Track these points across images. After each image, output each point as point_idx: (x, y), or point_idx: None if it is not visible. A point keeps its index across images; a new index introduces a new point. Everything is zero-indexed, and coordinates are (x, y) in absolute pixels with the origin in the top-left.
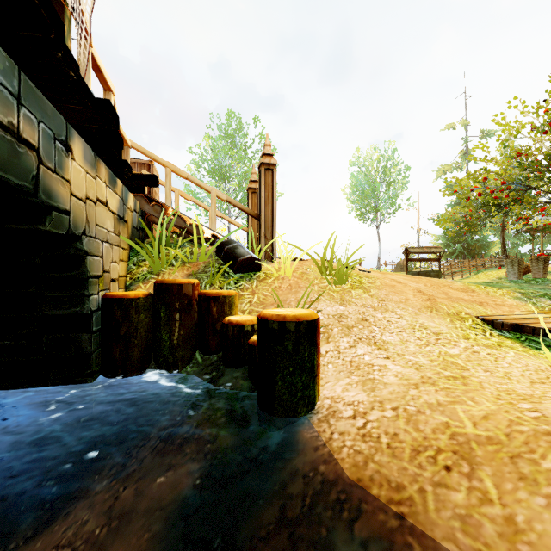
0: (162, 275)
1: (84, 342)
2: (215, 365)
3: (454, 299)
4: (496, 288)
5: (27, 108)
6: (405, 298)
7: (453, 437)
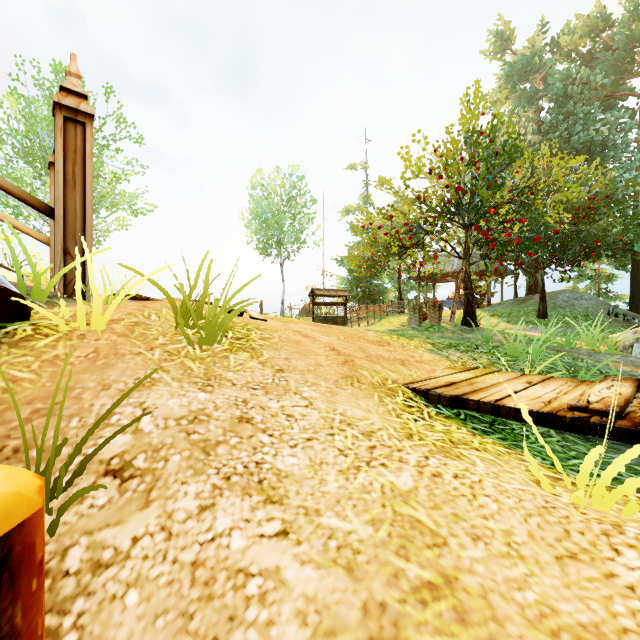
0: None
1: None
2: None
3: (374, 358)
4: (408, 339)
5: None
6: (316, 362)
7: None
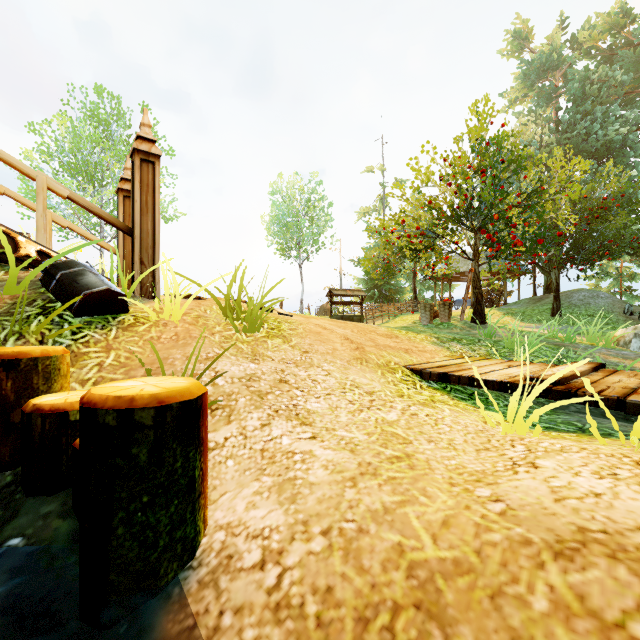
0: None
1: None
2: (4, 494)
3: (382, 346)
4: (415, 333)
5: None
6: (333, 348)
7: (411, 573)
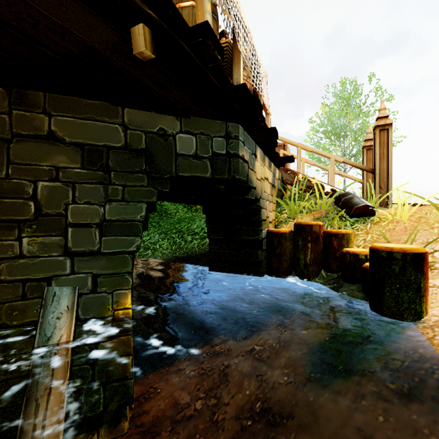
0: (296, 219)
1: (259, 254)
2: (336, 280)
3: None
4: None
5: (245, 145)
6: None
7: None
